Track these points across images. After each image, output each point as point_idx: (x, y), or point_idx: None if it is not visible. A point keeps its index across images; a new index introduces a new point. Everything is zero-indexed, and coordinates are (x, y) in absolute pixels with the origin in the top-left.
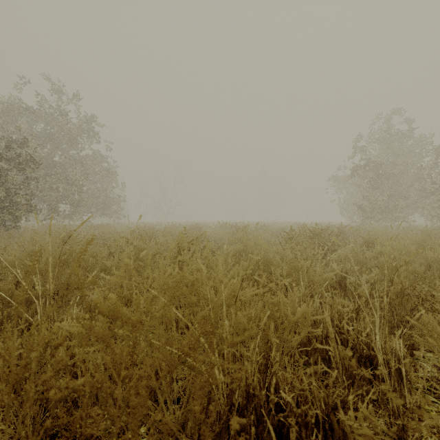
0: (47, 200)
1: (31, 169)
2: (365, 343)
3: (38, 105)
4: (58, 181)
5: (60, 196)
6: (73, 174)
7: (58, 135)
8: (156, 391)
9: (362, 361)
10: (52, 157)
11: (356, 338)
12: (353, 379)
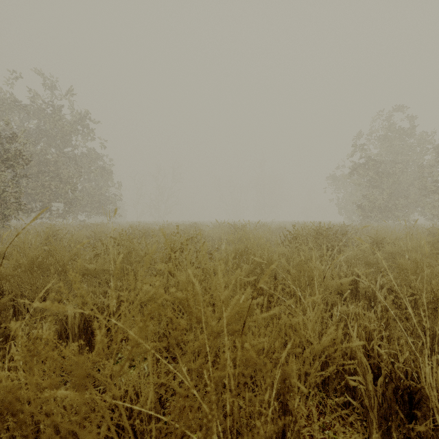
0: (40, 198)
1: (21, 166)
2: (403, 371)
3: (31, 101)
4: (51, 179)
5: (52, 195)
6: (67, 172)
7: (51, 132)
8: (136, 435)
9: (399, 393)
10: (45, 154)
11: (391, 364)
12: (388, 417)
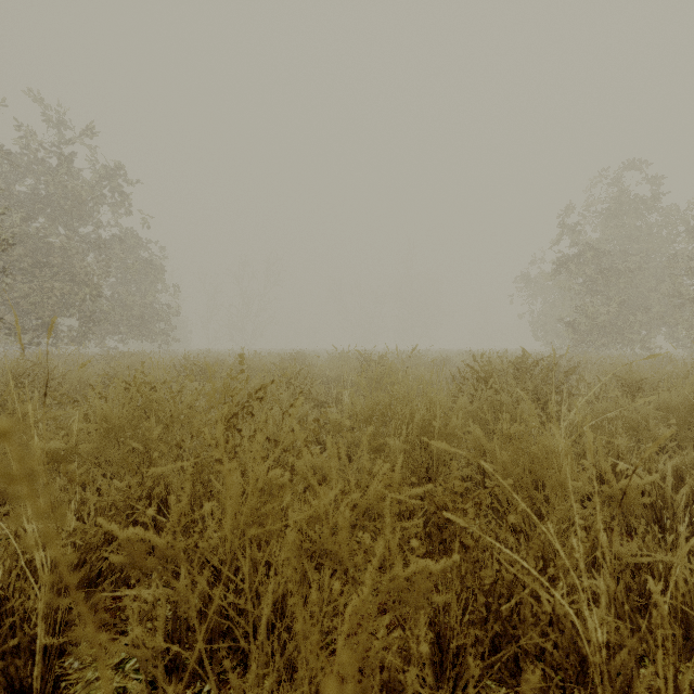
0: (36, 311)
1: None
2: None
3: (21, 146)
4: (57, 279)
5: (58, 305)
6: (83, 266)
7: (57, 199)
8: None
9: None
10: (46, 236)
11: None
12: None
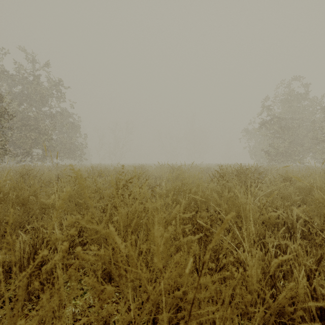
0: (23, 146)
1: (6, 120)
2: None
3: (16, 71)
4: (32, 131)
5: (33, 143)
6: (44, 125)
7: (32, 95)
8: None
9: None
10: (27, 112)
11: None
12: None
